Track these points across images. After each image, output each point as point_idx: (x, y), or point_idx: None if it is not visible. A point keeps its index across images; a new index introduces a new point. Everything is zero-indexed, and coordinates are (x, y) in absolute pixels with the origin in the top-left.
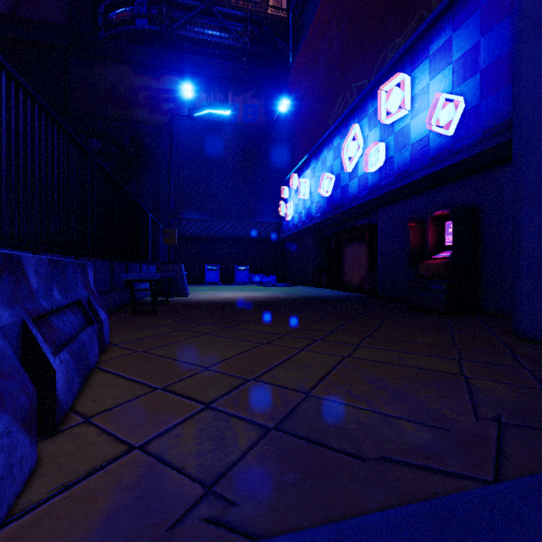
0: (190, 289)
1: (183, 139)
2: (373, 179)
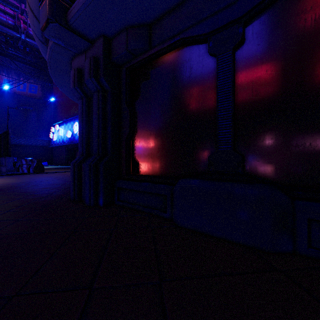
0: None
1: None
2: None
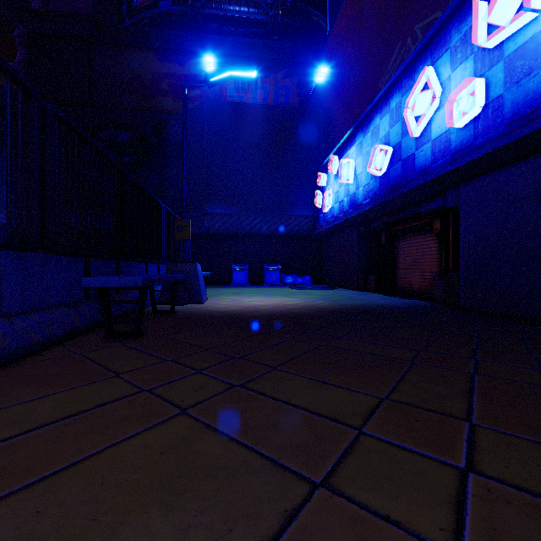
0: (212, 292)
1: (207, 125)
2: (459, 139)
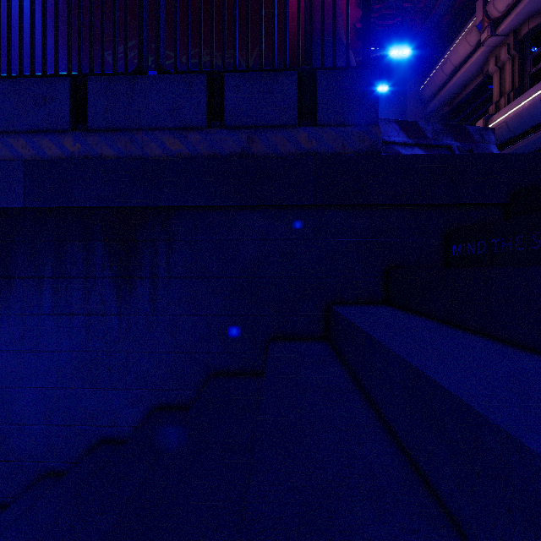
0: None
1: None
2: None
